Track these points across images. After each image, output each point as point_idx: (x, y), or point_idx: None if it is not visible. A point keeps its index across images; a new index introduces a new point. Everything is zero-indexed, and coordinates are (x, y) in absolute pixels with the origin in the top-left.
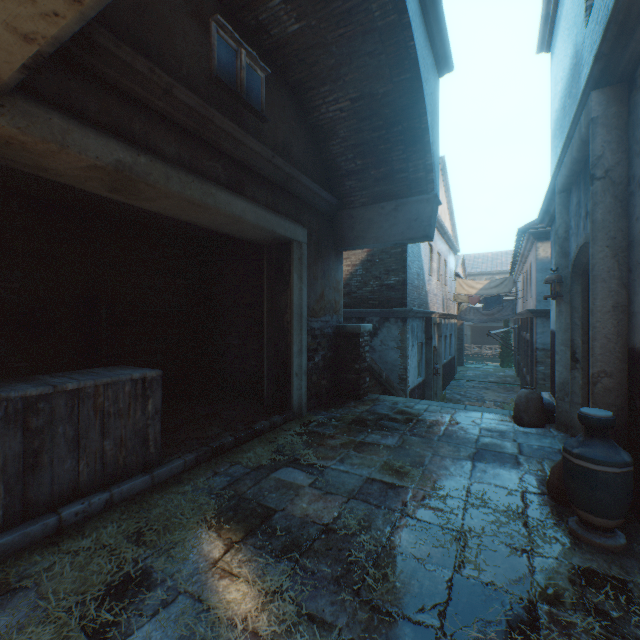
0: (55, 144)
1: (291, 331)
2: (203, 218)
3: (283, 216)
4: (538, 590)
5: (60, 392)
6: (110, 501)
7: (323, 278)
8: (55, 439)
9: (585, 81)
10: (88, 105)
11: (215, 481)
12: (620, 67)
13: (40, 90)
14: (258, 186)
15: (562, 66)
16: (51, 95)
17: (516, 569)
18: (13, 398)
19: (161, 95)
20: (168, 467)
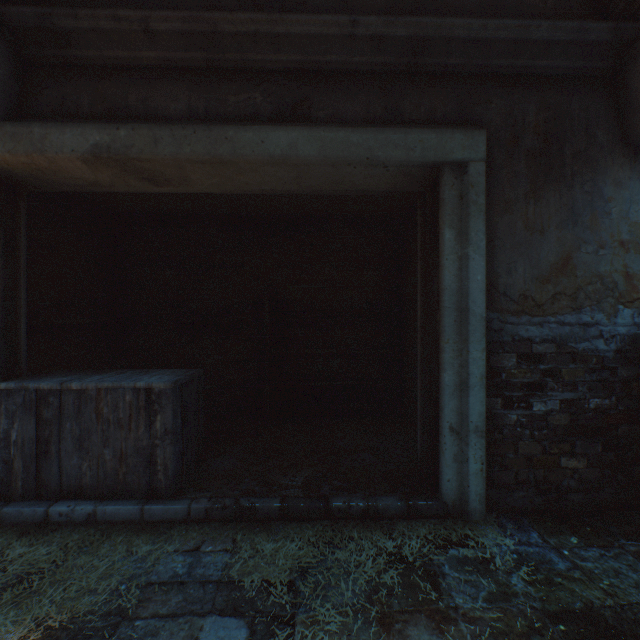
0: (36, 154)
1: (439, 342)
2: (264, 181)
3: (414, 126)
4: None
5: (70, 389)
6: (94, 516)
7: (568, 226)
8: (64, 433)
9: None
10: (83, 102)
11: (170, 562)
12: None
13: (43, 111)
14: (344, 94)
15: None
16: (51, 110)
17: None
18: (33, 388)
19: (149, 43)
20: (165, 506)
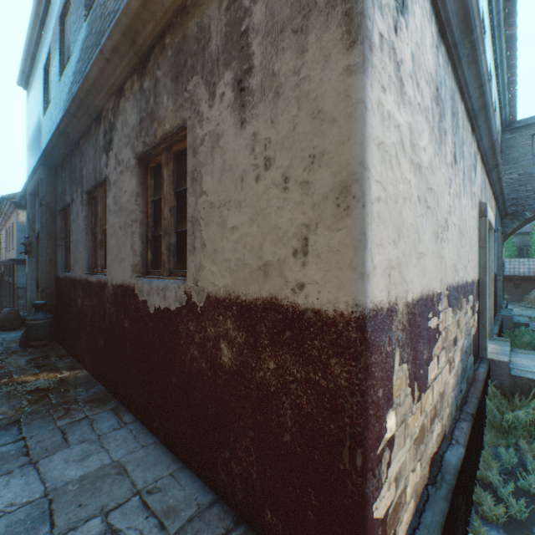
0: None
1: None
2: None
3: None
4: (13, 367)
5: None
6: None
7: None
8: None
9: (40, 158)
10: None
11: None
12: (53, 164)
13: None
14: None
15: (34, 116)
16: None
17: (3, 367)
18: None
19: None
20: None
